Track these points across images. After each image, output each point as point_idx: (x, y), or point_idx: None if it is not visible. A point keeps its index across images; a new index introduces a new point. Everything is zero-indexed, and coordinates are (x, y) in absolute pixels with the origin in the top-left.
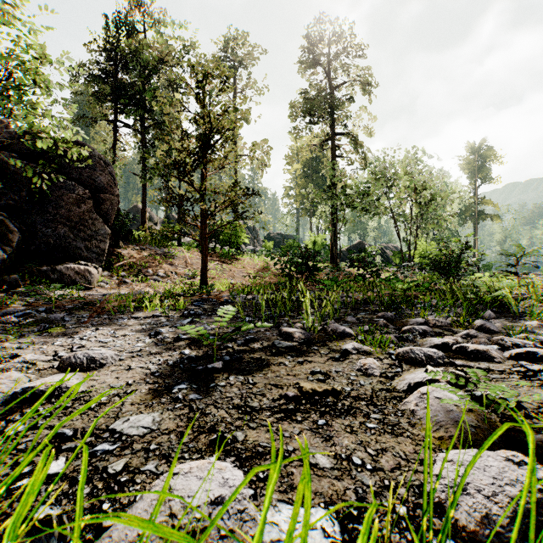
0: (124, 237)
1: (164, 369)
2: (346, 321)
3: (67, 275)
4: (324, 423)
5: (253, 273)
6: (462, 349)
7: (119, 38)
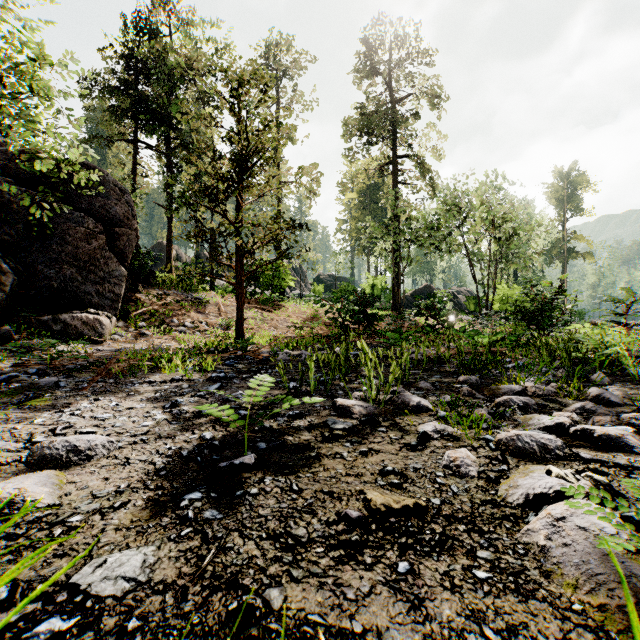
0: (144, 280)
1: (174, 464)
2: (419, 388)
3: (73, 326)
4: (408, 570)
5: (299, 323)
6: (585, 433)
7: (139, 42)
